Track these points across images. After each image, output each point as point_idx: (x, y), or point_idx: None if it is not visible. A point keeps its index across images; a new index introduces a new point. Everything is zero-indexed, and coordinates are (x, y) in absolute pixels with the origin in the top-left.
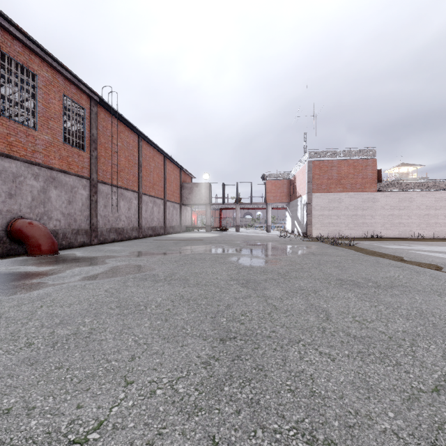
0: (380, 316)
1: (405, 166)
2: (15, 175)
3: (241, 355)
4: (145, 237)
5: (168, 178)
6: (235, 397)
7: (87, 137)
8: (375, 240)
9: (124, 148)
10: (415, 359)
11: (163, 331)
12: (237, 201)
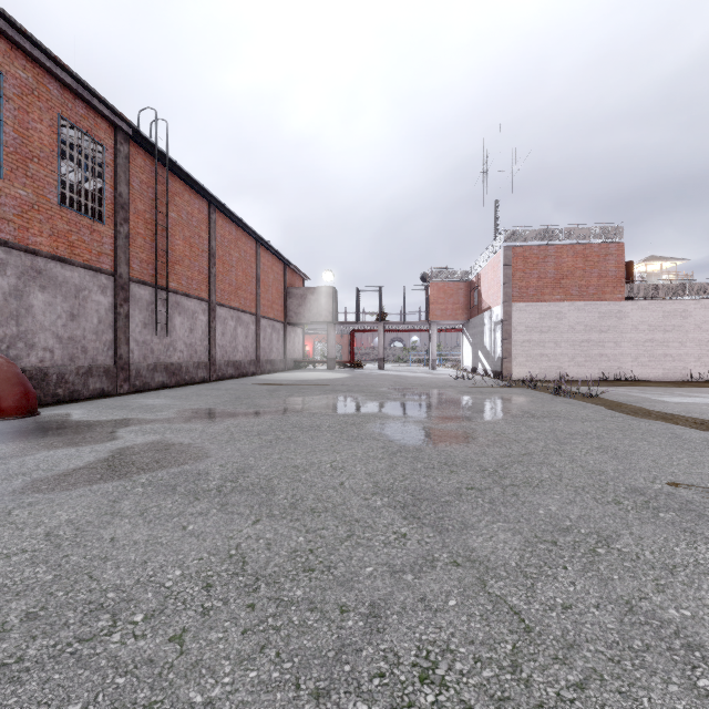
0: None
1: (657, 261)
2: None
3: None
4: (221, 380)
5: (264, 279)
6: None
7: (109, 199)
8: (625, 384)
9: (182, 223)
10: None
11: None
12: (381, 317)
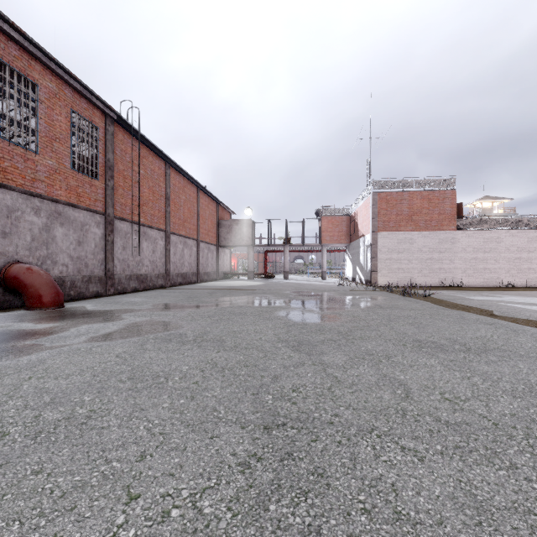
0: (476, 392)
1: (490, 200)
2: (10, 210)
3: (293, 451)
4: (173, 286)
5: (202, 214)
6: (285, 522)
7: (101, 163)
8: (455, 289)
9: (147, 177)
10: (536, 459)
11: (187, 414)
12: (286, 241)
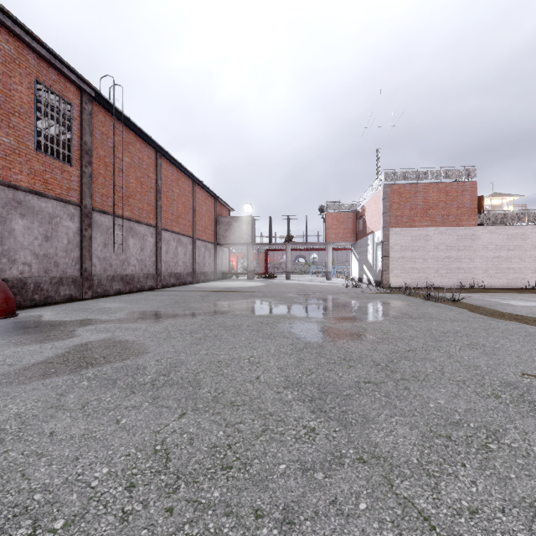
0: None
1: (499, 197)
2: None
3: None
4: (165, 288)
5: (199, 210)
6: None
7: (76, 146)
8: (478, 291)
9: (134, 166)
10: None
11: None
12: (288, 239)
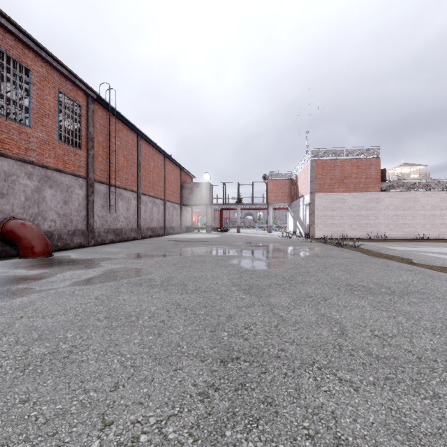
0: (401, 330)
1: (408, 166)
2: (7, 174)
3: (245, 382)
4: (144, 238)
5: (168, 178)
6: None
7: (84, 135)
8: (379, 241)
9: (122, 147)
10: None
11: (155, 349)
12: (238, 201)
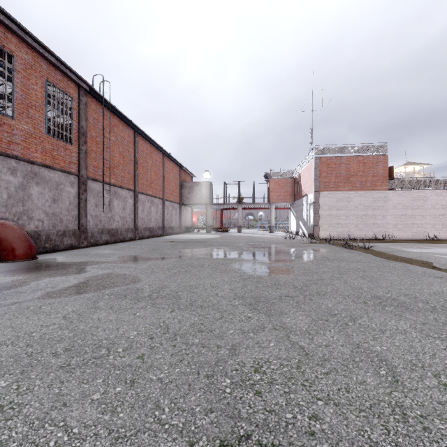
0: None
1: (412, 165)
2: None
3: None
4: (141, 239)
5: (167, 177)
6: None
7: (75, 129)
8: (388, 241)
9: (118, 143)
10: None
11: (120, 415)
12: (239, 200)
